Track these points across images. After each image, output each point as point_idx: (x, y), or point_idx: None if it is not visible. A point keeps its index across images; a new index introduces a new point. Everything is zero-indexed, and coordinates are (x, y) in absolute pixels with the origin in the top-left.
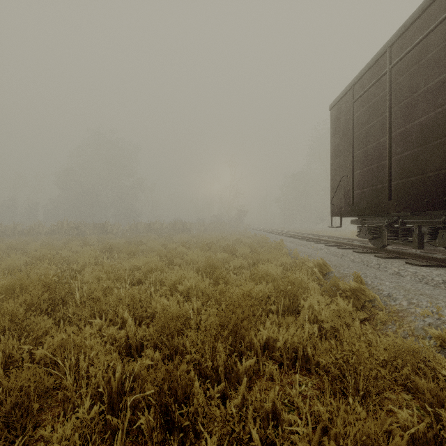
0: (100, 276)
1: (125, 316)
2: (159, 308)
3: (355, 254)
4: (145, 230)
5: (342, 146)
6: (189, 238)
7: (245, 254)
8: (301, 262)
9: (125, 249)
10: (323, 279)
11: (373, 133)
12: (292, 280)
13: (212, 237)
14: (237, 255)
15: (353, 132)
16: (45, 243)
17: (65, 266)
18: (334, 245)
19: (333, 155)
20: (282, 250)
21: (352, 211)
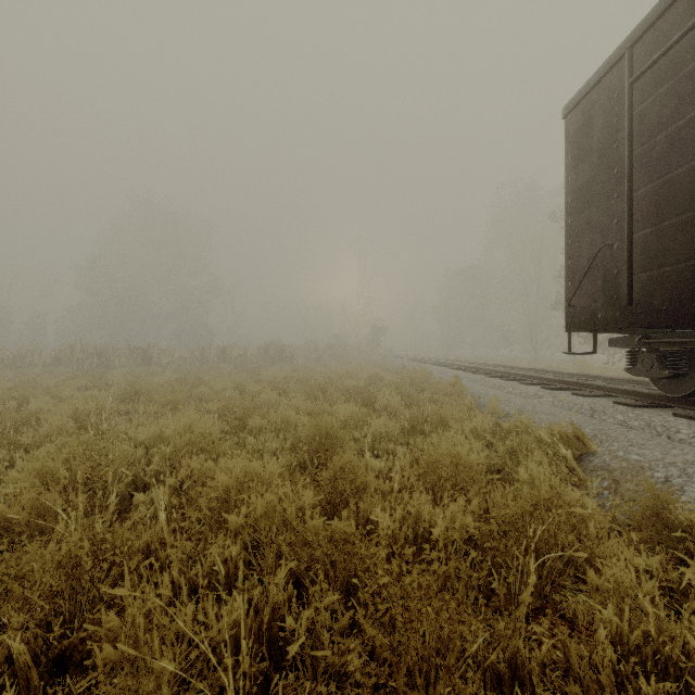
0: (51, 471)
1: (14, 660)
2: (108, 660)
3: (621, 408)
4: (216, 359)
5: (598, 184)
6: (289, 373)
7: (392, 406)
8: (514, 426)
9: (159, 395)
10: (584, 474)
11: (692, 138)
12: (545, 500)
13: (328, 372)
14: (377, 407)
15: (631, 147)
16: (23, 383)
17: (5, 438)
18: (563, 388)
19: (573, 207)
20: (461, 397)
21: (628, 318)
